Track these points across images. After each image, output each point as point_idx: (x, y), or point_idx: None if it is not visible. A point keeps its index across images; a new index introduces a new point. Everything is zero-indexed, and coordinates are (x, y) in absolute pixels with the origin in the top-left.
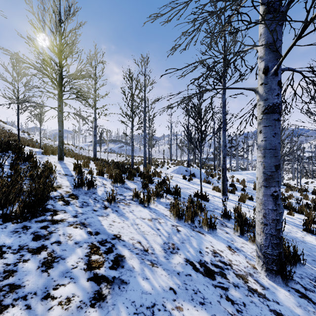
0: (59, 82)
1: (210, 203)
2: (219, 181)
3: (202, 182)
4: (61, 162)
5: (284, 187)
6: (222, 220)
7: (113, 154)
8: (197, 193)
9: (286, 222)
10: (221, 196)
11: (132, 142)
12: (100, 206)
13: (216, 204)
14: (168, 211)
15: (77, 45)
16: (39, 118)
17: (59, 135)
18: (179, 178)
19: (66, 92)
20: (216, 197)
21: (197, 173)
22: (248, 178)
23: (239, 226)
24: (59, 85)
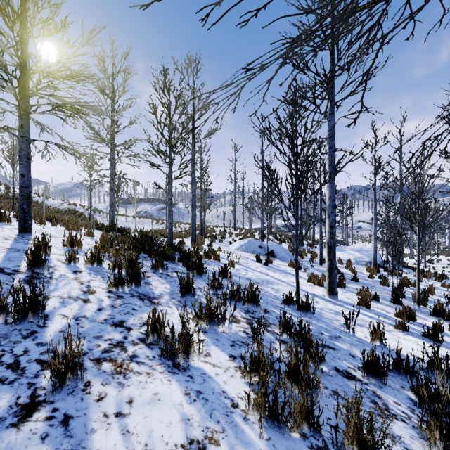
0: (20, 80)
1: (317, 318)
2: (314, 264)
3: (287, 266)
4: (25, 236)
5: (410, 272)
6: (368, 382)
7: (147, 219)
8: (289, 298)
9: None
10: (327, 295)
11: (170, 199)
12: (7, 407)
13: (327, 320)
14: (238, 371)
15: (66, 22)
16: (10, 159)
17: (22, 184)
18: (250, 260)
19: (31, 96)
20: (318, 297)
21: (278, 251)
22: (355, 258)
23: (439, 428)
24: (21, 86)
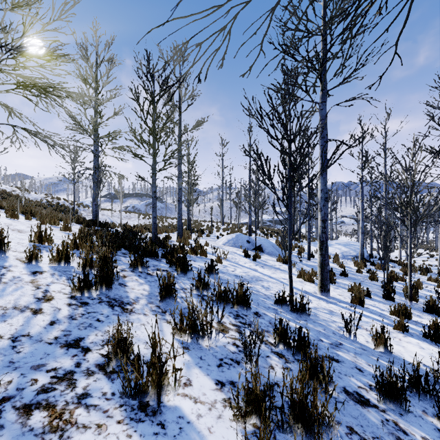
0: None
1: (313, 320)
2: (302, 259)
3: (275, 261)
4: None
5: (395, 266)
6: (385, 408)
7: (134, 214)
8: (282, 298)
9: None
10: (319, 292)
11: (154, 192)
12: None
13: (324, 323)
14: (227, 408)
15: None
16: None
17: None
18: (238, 255)
19: None
20: (310, 295)
21: (266, 245)
22: (342, 253)
23: None
24: None
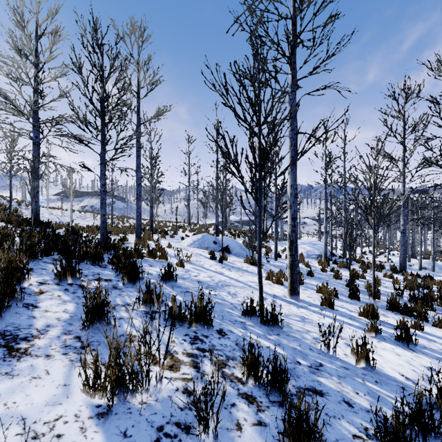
0: None
1: (286, 333)
2: (269, 259)
3: (243, 263)
4: None
5: (353, 263)
6: None
7: (89, 214)
8: (251, 307)
9: None
10: (289, 296)
11: (102, 185)
12: None
13: (298, 335)
14: None
15: None
16: None
17: None
18: (203, 257)
19: None
20: (280, 299)
21: (233, 246)
22: (307, 252)
23: None
24: None
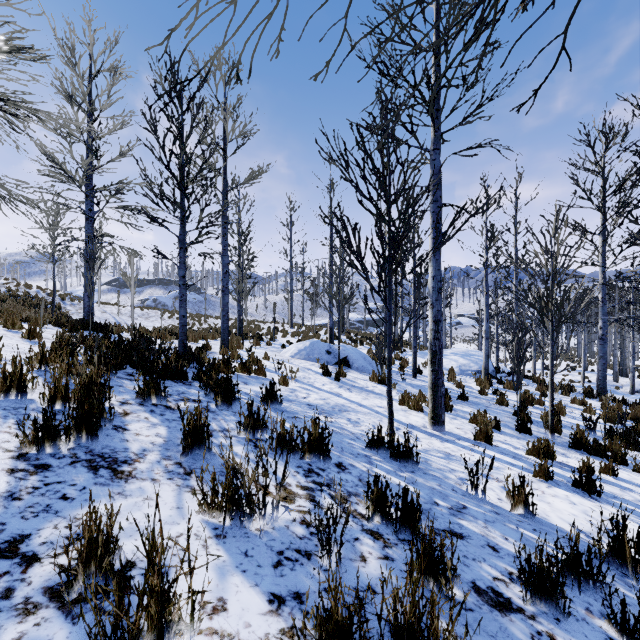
0: None
1: (423, 471)
2: (405, 376)
3: (368, 381)
4: None
5: (529, 383)
6: (534, 612)
7: (154, 311)
8: (378, 438)
9: (635, 514)
10: (430, 426)
11: (182, 277)
12: None
13: (439, 474)
14: None
15: None
16: None
17: None
18: (313, 373)
19: None
20: (418, 430)
21: (354, 358)
22: (460, 366)
23: None
24: None
